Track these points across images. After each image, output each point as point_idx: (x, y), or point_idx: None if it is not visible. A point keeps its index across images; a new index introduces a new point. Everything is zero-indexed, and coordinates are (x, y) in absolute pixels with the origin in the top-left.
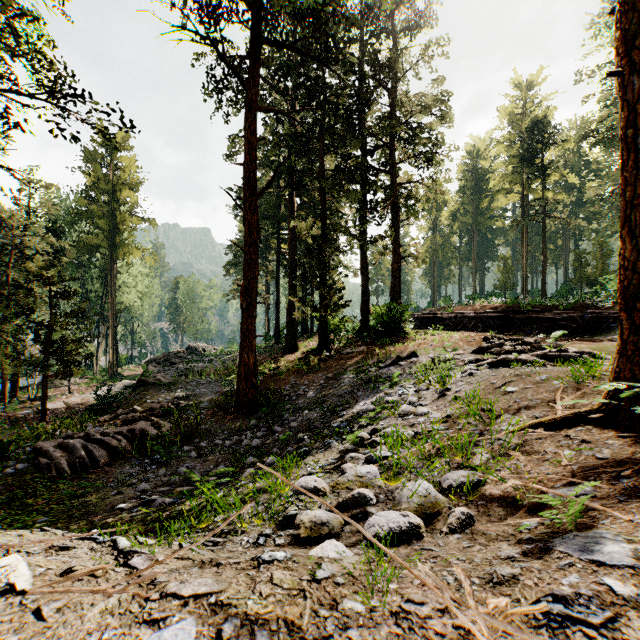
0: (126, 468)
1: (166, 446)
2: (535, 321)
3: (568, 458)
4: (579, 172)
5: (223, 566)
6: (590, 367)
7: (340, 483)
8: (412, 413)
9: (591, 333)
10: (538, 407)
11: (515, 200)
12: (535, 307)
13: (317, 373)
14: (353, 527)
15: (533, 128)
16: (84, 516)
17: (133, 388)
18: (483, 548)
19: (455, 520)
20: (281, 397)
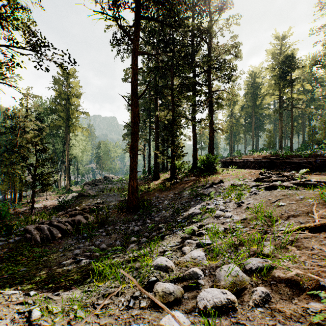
0: (69, 240)
1: (90, 229)
2: (288, 163)
3: None
4: (311, 83)
5: None
6: None
7: (181, 262)
8: (222, 216)
9: (320, 170)
10: (301, 216)
11: (275, 99)
12: (287, 156)
13: (169, 191)
14: (189, 294)
15: (285, 60)
16: (44, 268)
17: (76, 197)
18: None
19: (258, 297)
20: (150, 203)
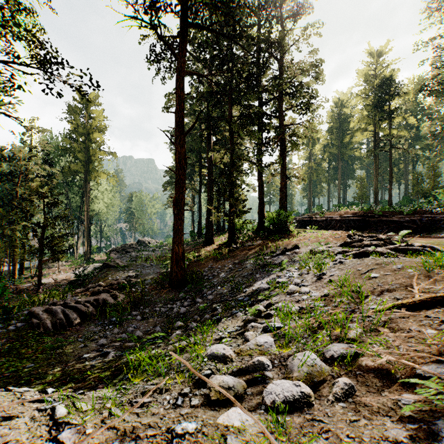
0: (91, 327)
1: (120, 311)
2: (385, 223)
3: (431, 336)
4: (416, 116)
5: (140, 439)
6: (436, 259)
7: (243, 350)
8: (297, 292)
9: (427, 231)
10: (398, 290)
11: (369, 136)
12: (385, 213)
13: (227, 260)
14: (254, 390)
15: (382, 84)
16: (58, 364)
17: (100, 269)
18: (368, 423)
19: (339, 390)
20: (201, 277)
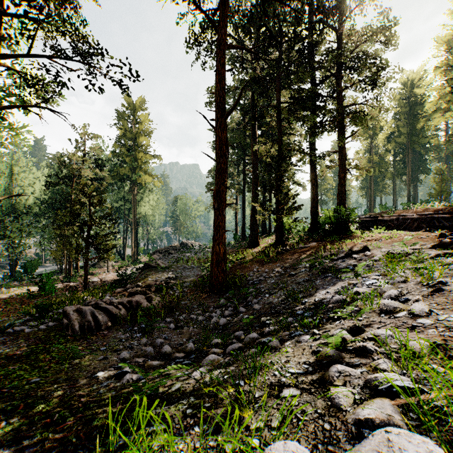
0: (119, 333)
1: (153, 317)
2: None
3: None
4: None
5: None
6: None
7: None
8: (402, 310)
9: None
10: None
11: (452, 117)
12: None
13: (275, 263)
14: None
15: None
16: (65, 382)
17: (141, 269)
18: None
19: None
20: (246, 281)
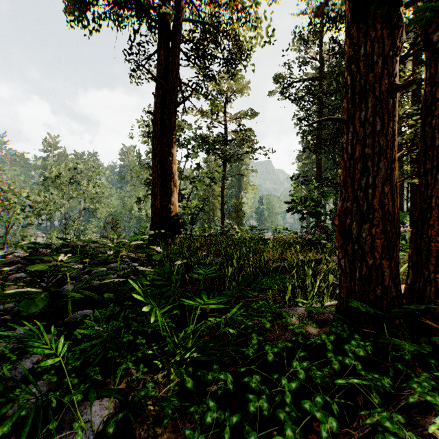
0: None
1: None
2: None
3: None
4: None
5: None
6: None
7: None
8: None
9: None
10: None
11: None
12: None
13: None
14: None
15: None
16: None
17: None
18: None
19: None
20: None
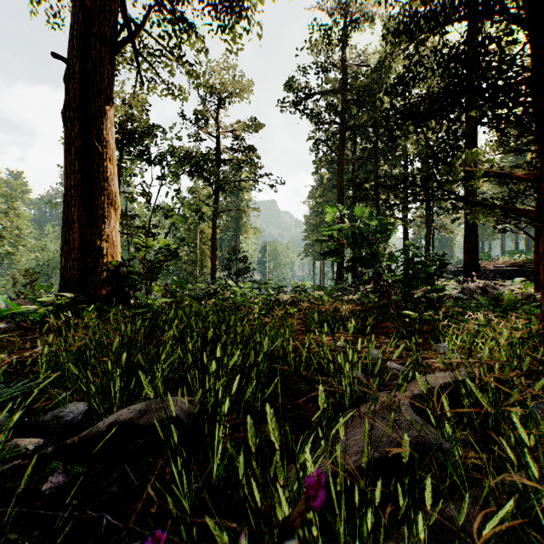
0: None
1: None
2: None
3: None
4: None
5: None
6: None
7: None
8: None
9: None
10: None
11: None
12: None
13: None
14: None
15: None
16: None
17: None
18: None
19: None
20: None
